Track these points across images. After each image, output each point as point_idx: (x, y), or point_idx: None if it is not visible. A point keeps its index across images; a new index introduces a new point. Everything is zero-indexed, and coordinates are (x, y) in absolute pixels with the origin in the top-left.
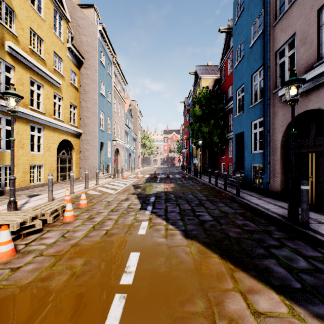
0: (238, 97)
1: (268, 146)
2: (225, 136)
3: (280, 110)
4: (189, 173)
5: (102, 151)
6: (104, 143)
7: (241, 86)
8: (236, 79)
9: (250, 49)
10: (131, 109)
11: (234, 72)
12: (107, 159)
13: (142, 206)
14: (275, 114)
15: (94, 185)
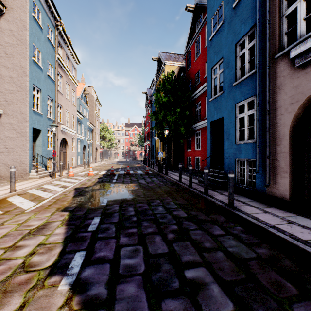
0: (214, 76)
1: (264, 133)
2: (192, 127)
3: (289, 80)
4: (152, 168)
5: (38, 141)
6: (40, 130)
7: (218, 62)
8: (211, 54)
9: (234, 10)
10: (86, 94)
11: (208, 46)
12: (46, 152)
13: (61, 256)
14: (279, 88)
15: (7, 192)
